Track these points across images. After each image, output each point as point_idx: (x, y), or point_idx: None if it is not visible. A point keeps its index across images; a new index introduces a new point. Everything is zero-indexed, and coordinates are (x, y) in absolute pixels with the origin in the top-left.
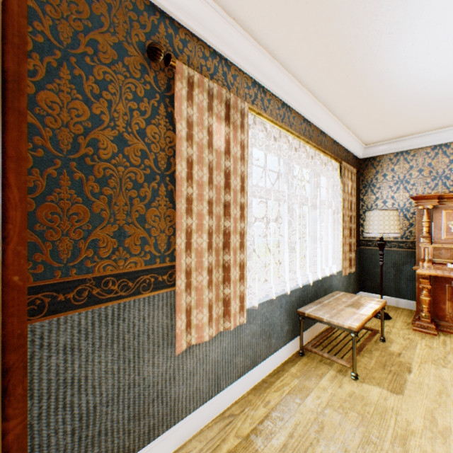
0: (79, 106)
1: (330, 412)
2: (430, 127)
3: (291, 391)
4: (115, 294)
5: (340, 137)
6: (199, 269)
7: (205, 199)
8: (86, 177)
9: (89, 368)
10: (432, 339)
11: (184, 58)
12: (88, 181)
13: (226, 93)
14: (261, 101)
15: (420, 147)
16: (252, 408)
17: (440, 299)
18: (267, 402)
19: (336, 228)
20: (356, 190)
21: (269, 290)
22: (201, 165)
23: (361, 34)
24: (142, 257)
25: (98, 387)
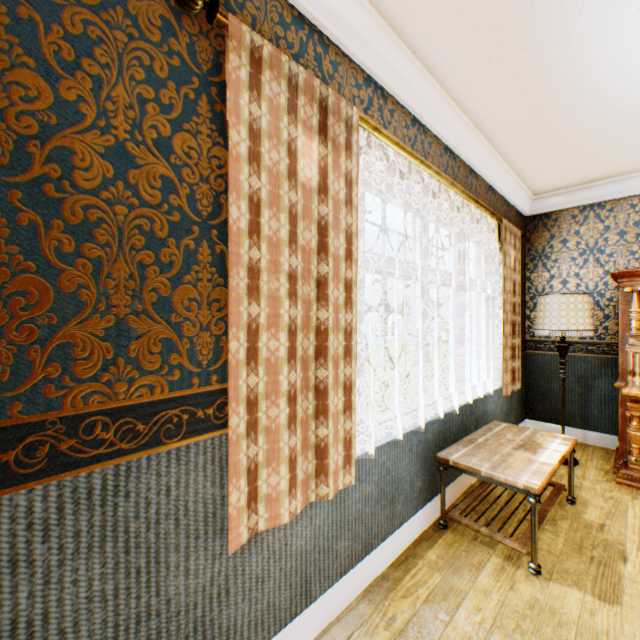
0: (29, 80)
1: (500, 639)
2: None
3: (431, 596)
4: (108, 448)
5: (499, 181)
6: (273, 395)
7: (283, 270)
8: (45, 221)
9: (52, 596)
10: None
11: (245, 19)
12: (50, 230)
13: (321, 86)
14: (379, 112)
15: (621, 197)
16: (365, 630)
17: None
18: (390, 619)
19: (491, 323)
20: (520, 263)
21: (391, 423)
22: (276, 209)
23: None
24: (165, 377)
25: (71, 631)
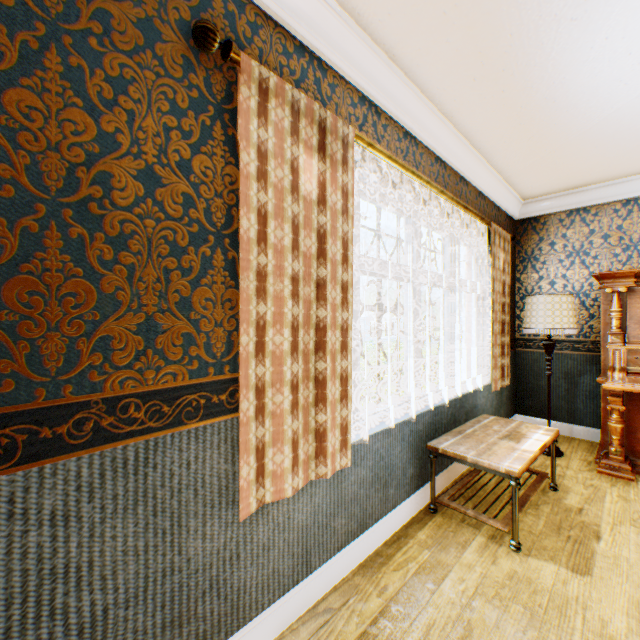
0: (78, 117)
1: (480, 605)
2: (621, 171)
3: (420, 569)
4: (139, 426)
5: (488, 187)
6: (278, 384)
7: (287, 273)
8: (91, 234)
9: (95, 547)
10: (627, 486)
11: (254, 52)
12: (94, 241)
13: (320, 109)
14: (373, 127)
15: (605, 202)
16: (360, 597)
17: (638, 426)
18: (382, 588)
19: (482, 322)
20: (510, 265)
21: (384, 414)
22: (280, 220)
23: (528, 20)
24: (186, 366)
25: (110, 578)
